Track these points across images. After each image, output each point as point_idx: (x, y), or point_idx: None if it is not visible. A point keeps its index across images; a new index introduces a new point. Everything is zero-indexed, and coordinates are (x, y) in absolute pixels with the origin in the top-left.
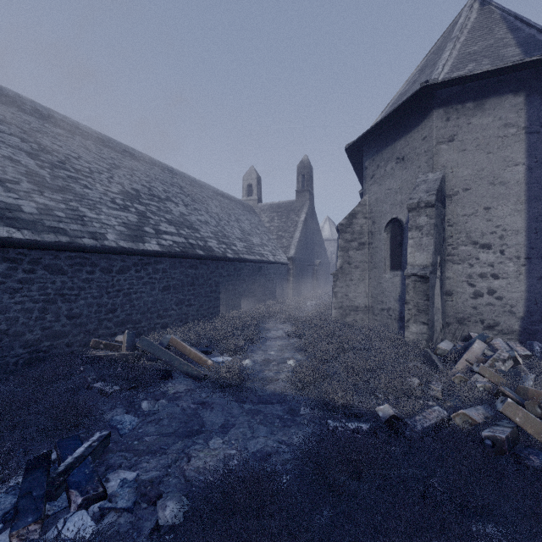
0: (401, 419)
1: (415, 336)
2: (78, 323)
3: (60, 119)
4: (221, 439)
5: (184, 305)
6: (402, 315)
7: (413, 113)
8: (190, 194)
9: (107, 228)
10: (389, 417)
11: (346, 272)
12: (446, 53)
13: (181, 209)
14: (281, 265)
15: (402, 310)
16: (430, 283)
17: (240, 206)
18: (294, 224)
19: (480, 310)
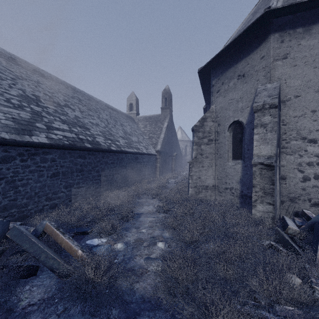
0: None
1: (262, 214)
2: None
3: None
4: None
5: (73, 187)
6: (243, 193)
7: (252, 39)
8: (86, 105)
9: None
10: None
11: (199, 160)
12: None
13: (77, 114)
14: (151, 156)
15: (243, 189)
16: (275, 170)
17: (124, 116)
18: (160, 129)
19: (308, 191)
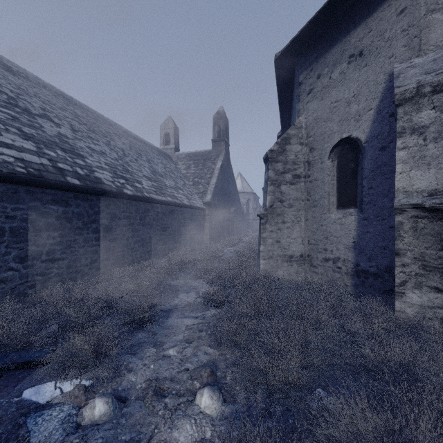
0: None
1: (418, 311)
2: None
3: None
4: None
5: (38, 260)
6: (360, 268)
7: None
8: (88, 124)
9: None
10: None
11: (278, 212)
12: None
13: (63, 131)
14: (197, 210)
15: (360, 261)
16: None
17: (155, 151)
18: (210, 171)
19: None
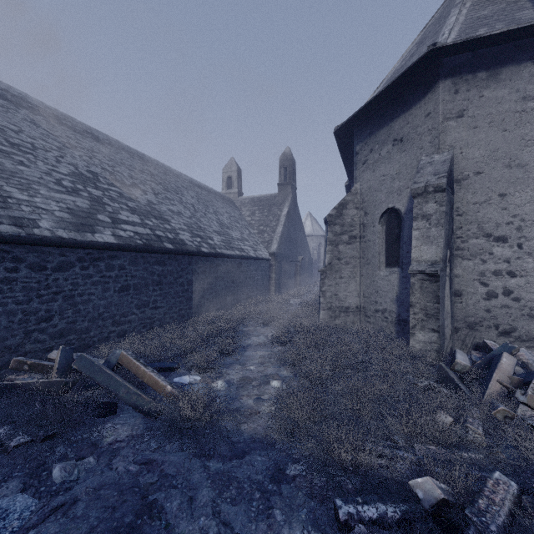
0: (453, 503)
1: (422, 346)
2: None
3: (2, 89)
4: None
5: (148, 308)
6: (401, 318)
7: (414, 86)
8: (162, 182)
9: (41, 213)
10: (437, 502)
11: (336, 268)
12: (452, 19)
13: (150, 197)
14: (263, 261)
15: (401, 312)
16: (441, 282)
17: (219, 198)
18: (276, 218)
19: (494, 313)
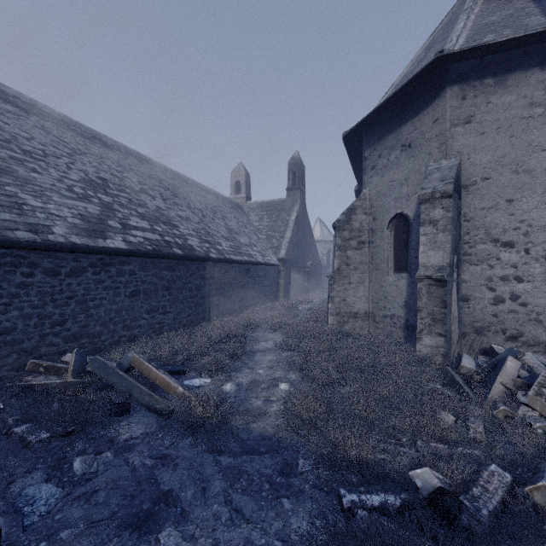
0: (450, 491)
1: (429, 350)
2: (9, 341)
3: (13, 96)
4: (181, 530)
5: (157, 313)
6: (409, 323)
7: (422, 92)
8: (170, 188)
9: (55, 219)
10: (434, 490)
11: (344, 274)
12: (460, 25)
13: (158, 203)
14: (271, 267)
15: (409, 317)
16: (448, 287)
17: (227, 203)
18: (284, 224)
19: (501, 318)
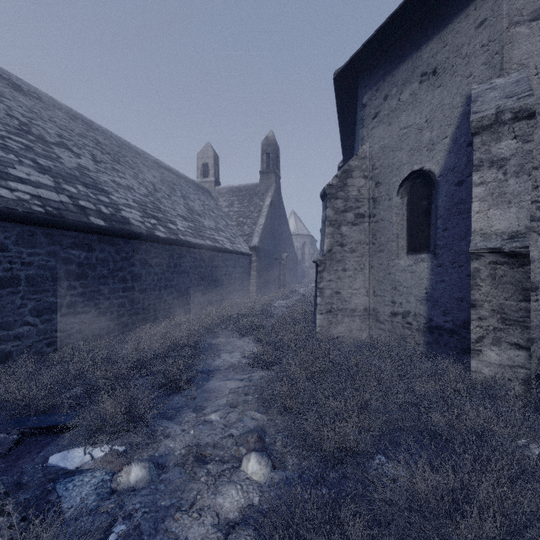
0: None
1: (497, 371)
2: None
3: None
4: None
5: (58, 314)
6: (433, 324)
7: None
8: (112, 153)
9: None
10: None
11: (338, 258)
12: None
13: (84, 162)
14: (242, 256)
15: (433, 315)
16: (529, 266)
17: (191, 185)
18: (257, 209)
19: None
